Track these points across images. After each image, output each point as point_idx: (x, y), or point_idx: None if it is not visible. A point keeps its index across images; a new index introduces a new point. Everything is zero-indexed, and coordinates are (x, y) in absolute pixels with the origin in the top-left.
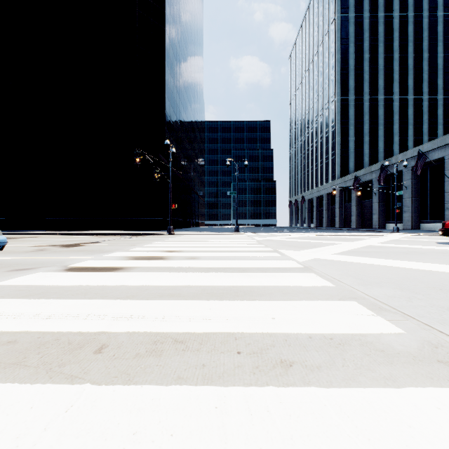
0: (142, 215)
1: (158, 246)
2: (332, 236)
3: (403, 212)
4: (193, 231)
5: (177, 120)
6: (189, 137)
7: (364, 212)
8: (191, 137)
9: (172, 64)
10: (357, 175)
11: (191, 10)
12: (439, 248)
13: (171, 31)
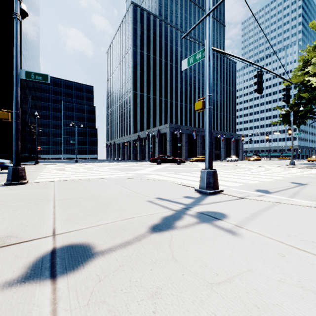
0: (3, 153)
1: (53, 168)
2: (123, 163)
3: (155, 153)
4: (49, 163)
5: (26, 86)
6: (32, 95)
7: (143, 152)
8: (33, 95)
9: (24, 49)
10: (140, 134)
11: (33, 2)
12: (144, 165)
13: (24, 27)
